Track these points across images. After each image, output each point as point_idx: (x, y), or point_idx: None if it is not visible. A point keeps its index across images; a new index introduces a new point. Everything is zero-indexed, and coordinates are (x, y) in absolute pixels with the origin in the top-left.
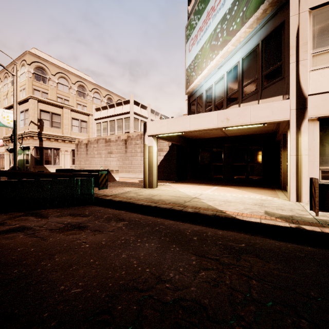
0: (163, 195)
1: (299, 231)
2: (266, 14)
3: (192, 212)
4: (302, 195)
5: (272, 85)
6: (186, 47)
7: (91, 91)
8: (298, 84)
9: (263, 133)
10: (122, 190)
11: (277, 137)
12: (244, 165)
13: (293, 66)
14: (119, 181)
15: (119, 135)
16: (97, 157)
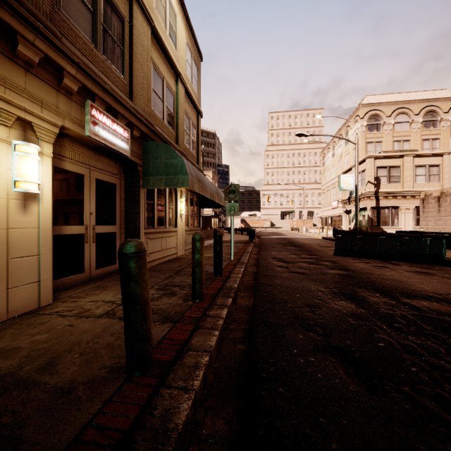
0: None
1: None
2: None
3: None
4: None
5: None
6: None
7: (447, 112)
8: None
9: None
10: None
11: None
12: None
13: None
14: None
15: None
16: None
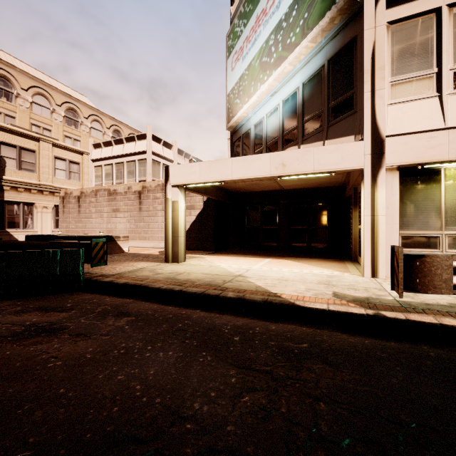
0: (193, 273)
1: (379, 319)
2: (333, 24)
3: (234, 298)
4: (378, 268)
5: (341, 121)
6: (228, 63)
7: (87, 118)
8: (374, 121)
9: (330, 187)
10: (132, 267)
11: (347, 192)
12: (306, 228)
13: (367, 96)
14: (129, 252)
15: (130, 185)
16: (96, 216)
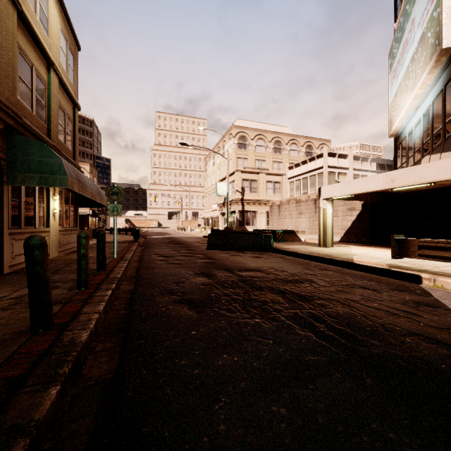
0: (326, 251)
1: (386, 270)
2: (441, 61)
3: (328, 258)
4: None
5: (450, 138)
6: (389, 78)
7: (287, 144)
8: None
9: None
10: (297, 247)
11: None
12: None
13: None
14: (304, 241)
15: (309, 195)
16: (289, 218)
